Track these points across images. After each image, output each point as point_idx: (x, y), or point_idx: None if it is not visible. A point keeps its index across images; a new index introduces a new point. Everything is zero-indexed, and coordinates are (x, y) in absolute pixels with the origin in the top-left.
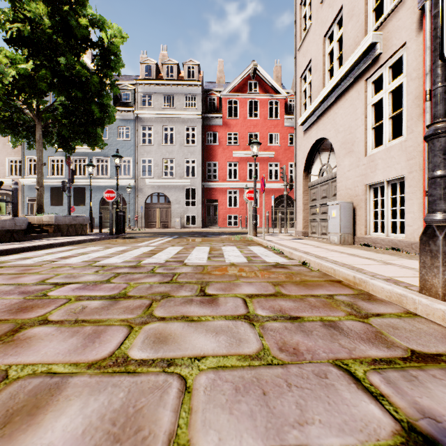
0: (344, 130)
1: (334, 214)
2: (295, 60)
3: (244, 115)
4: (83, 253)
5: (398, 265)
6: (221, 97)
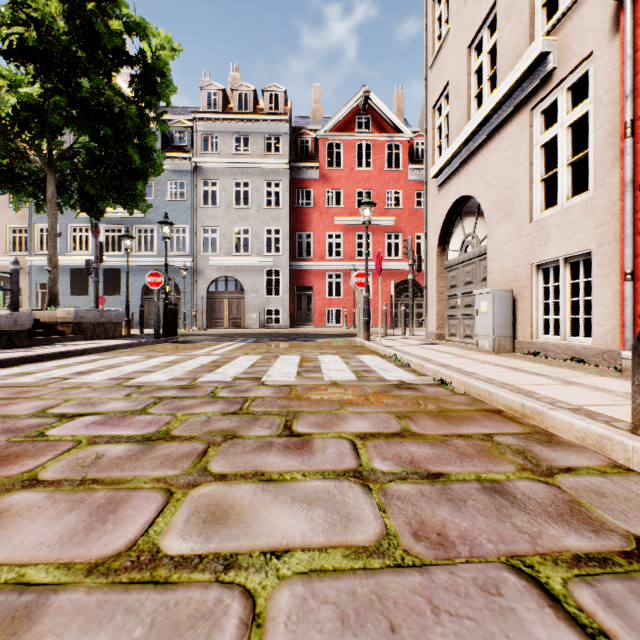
0: (499, 184)
1: (484, 307)
2: (425, 82)
3: (351, 164)
4: (112, 365)
5: (587, 386)
6: (317, 139)
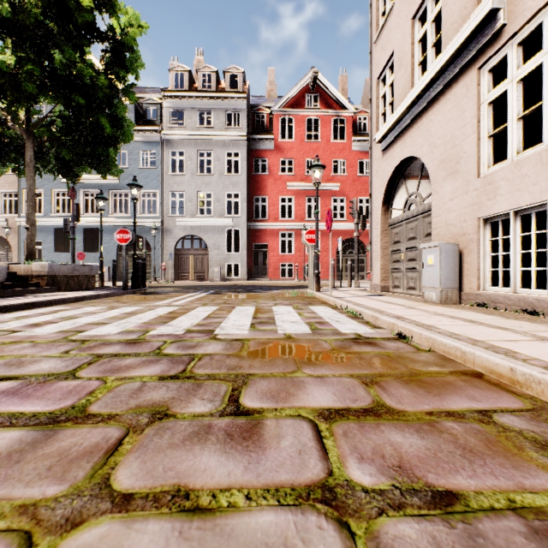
0: (444, 143)
1: (430, 260)
2: (370, 56)
3: (302, 136)
4: (70, 317)
5: None
6: (272, 114)
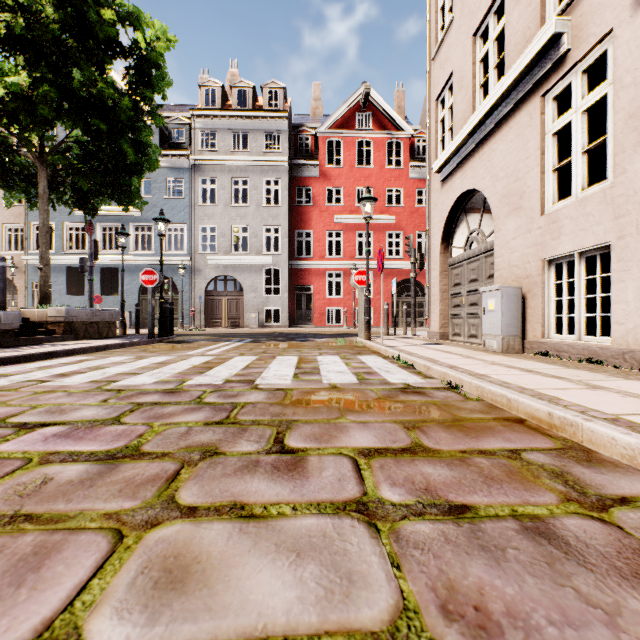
0: (507, 176)
1: (491, 305)
2: (427, 74)
3: (352, 162)
4: (97, 367)
5: (616, 391)
6: (317, 136)
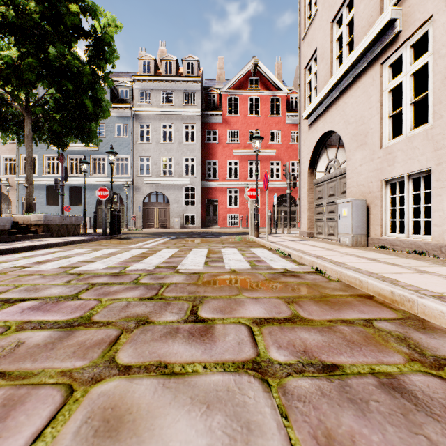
0: (356, 121)
1: (345, 213)
2: (299, 50)
3: (245, 112)
4: (65, 256)
5: (438, 275)
6: (221, 94)
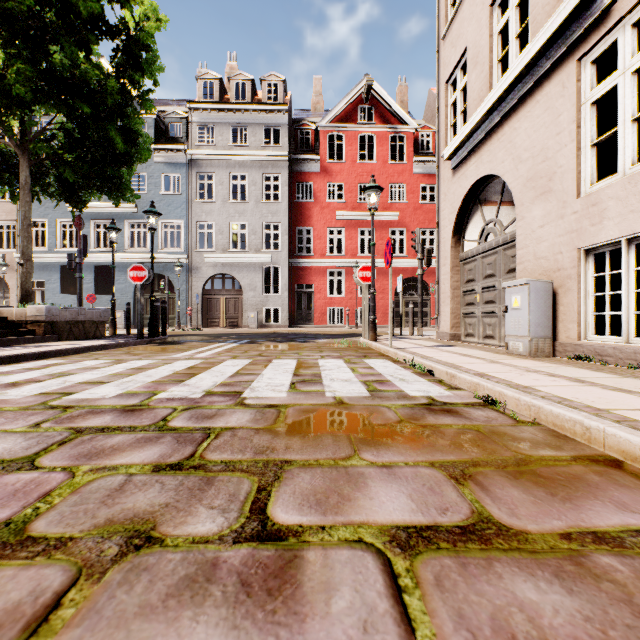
0: (532, 156)
1: (516, 302)
2: (437, 55)
3: (353, 157)
4: (62, 373)
5: None
6: (318, 130)
